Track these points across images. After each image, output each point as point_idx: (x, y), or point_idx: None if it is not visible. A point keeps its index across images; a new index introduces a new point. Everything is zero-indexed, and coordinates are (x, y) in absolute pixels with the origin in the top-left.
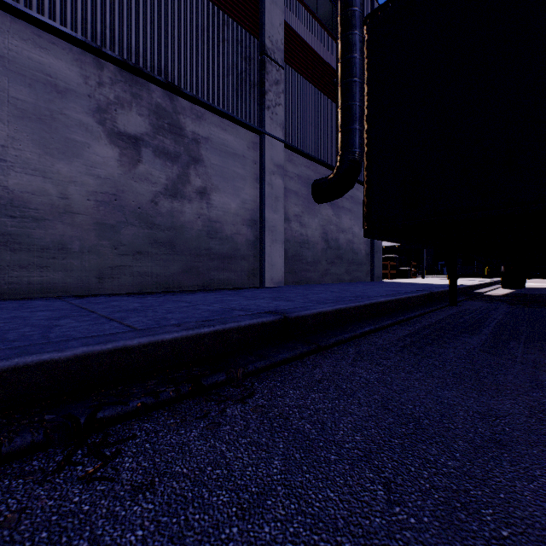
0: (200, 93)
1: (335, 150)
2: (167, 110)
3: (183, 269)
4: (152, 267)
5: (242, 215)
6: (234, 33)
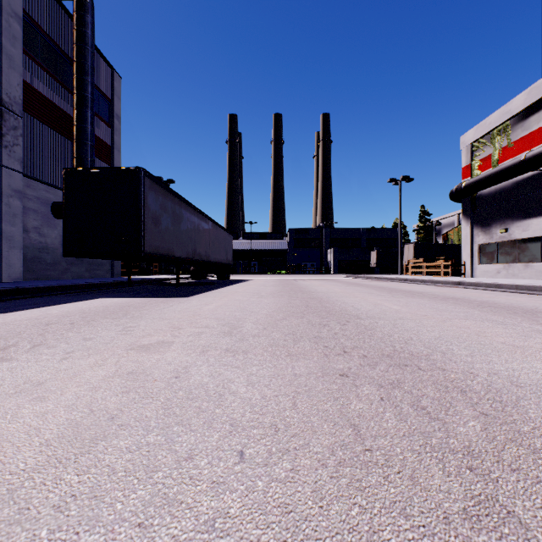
0: None
1: None
2: None
3: None
4: None
5: None
6: None
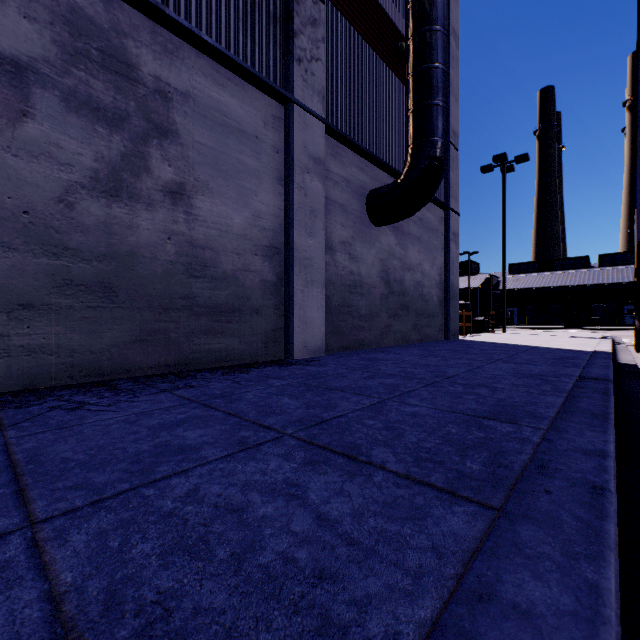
0: (172, 7)
1: (399, 149)
2: (97, 23)
3: (135, 335)
4: (59, 335)
5: (254, 238)
6: None
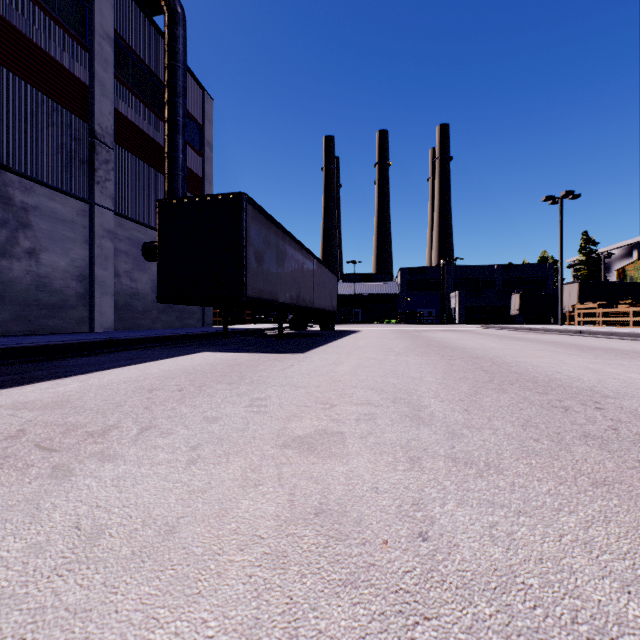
0: (30, 169)
1: None
2: None
3: (13, 317)
4: None
5: (72, 271)
6: (63, 118)
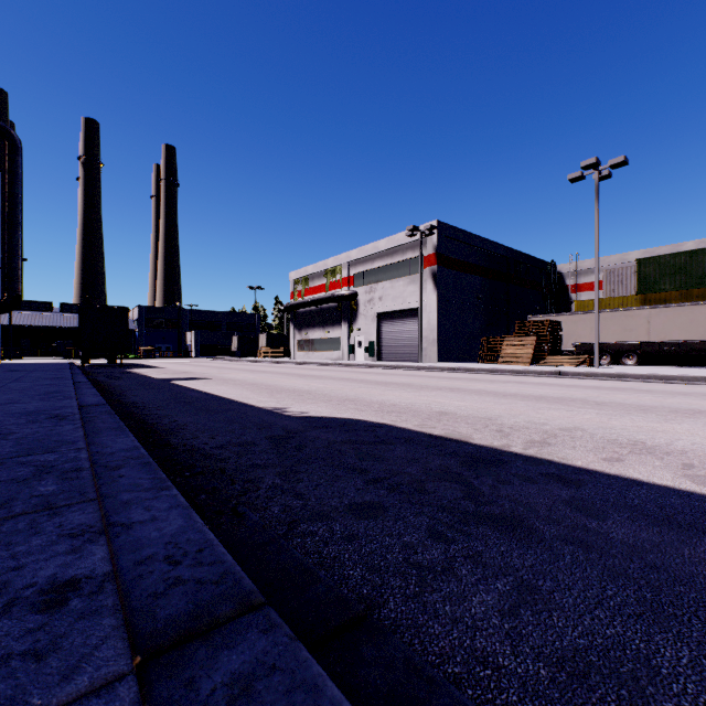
0: None
1: None
2: None
3: None
4: None
5: None
6: None
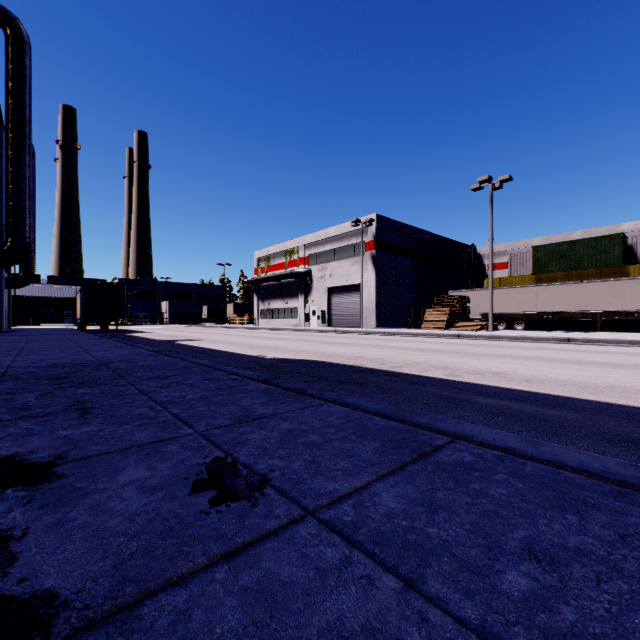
0: None
1: None
2: None
3: None
4: None
5: None
6: None
